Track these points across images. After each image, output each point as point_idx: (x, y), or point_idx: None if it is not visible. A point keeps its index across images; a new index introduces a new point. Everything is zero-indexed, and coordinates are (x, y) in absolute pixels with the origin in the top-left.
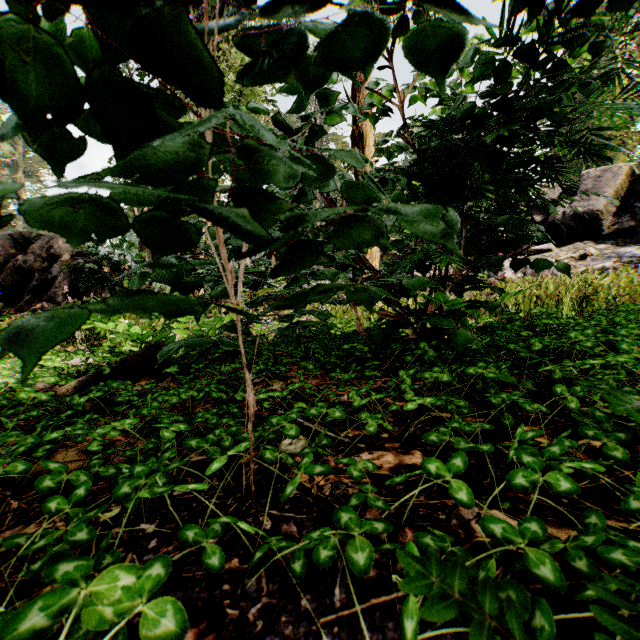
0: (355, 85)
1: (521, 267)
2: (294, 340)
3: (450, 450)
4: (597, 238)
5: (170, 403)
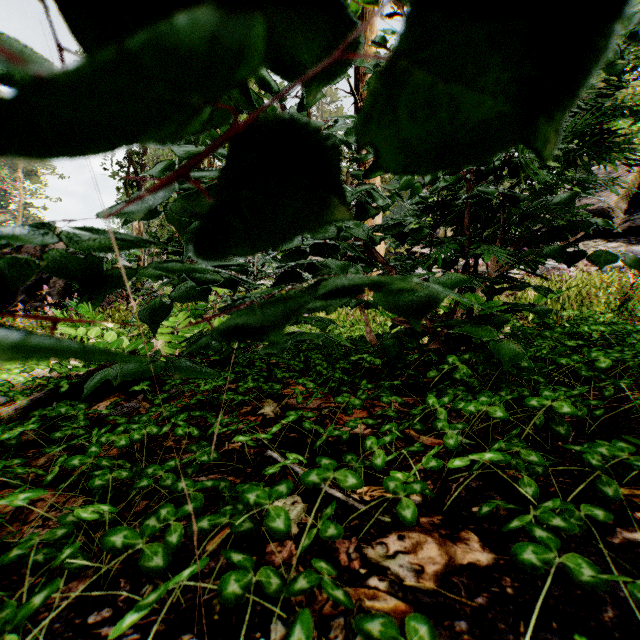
0: (358, 75)
1: (576, 261)
2: (292, 347)
3: (521, 532)
4: (608, 236)
5: (116, 446)
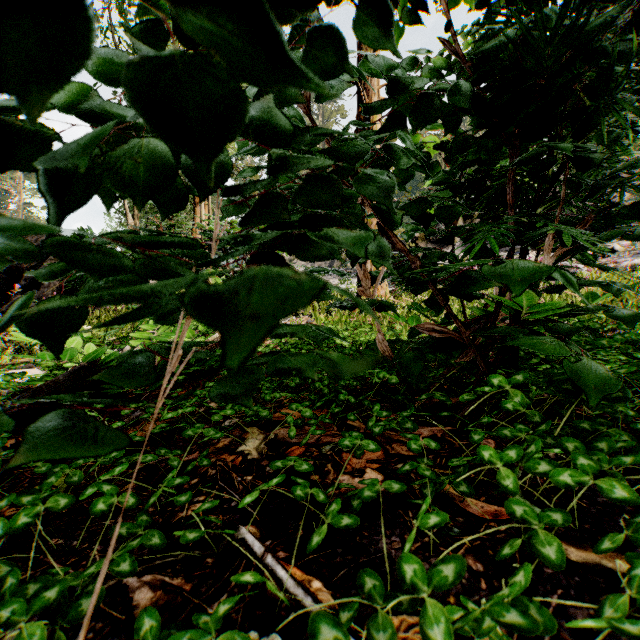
0: None
1: None
2: None
3: None
4: None
5: None
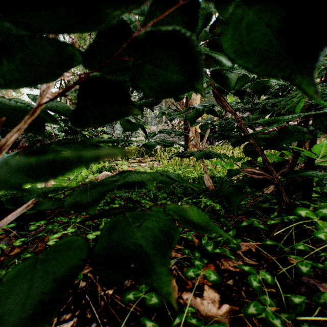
0: None
1: None
2: None
3: None
4: None
5: None
